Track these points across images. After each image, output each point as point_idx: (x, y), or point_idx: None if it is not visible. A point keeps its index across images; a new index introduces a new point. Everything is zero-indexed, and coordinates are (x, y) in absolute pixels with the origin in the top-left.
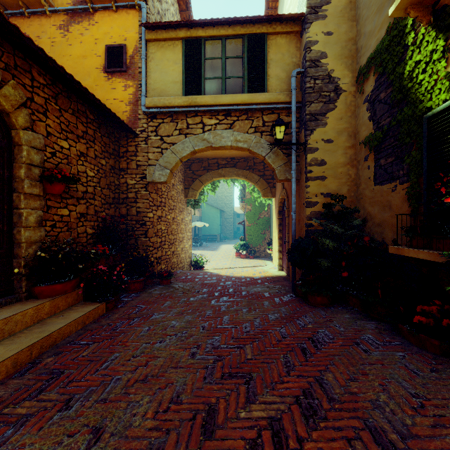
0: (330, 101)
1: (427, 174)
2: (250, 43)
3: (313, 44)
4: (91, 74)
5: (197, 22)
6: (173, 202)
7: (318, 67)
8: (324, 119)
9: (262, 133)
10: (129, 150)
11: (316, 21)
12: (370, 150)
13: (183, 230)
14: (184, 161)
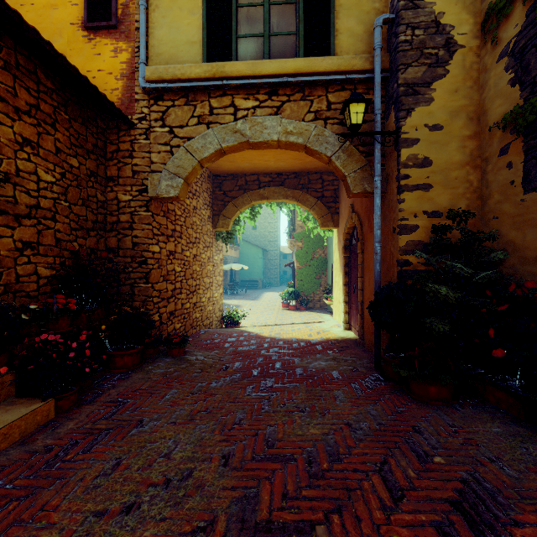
0: (437, 63)
1: None
2: None
3: None
4: (64, 33)
5: None
6: (194, 233)
7: (418, 8)
8: (428, 93)
9: (326, 120)
10: (121, 148)
11: None
12: (518, 133)
13: (211, 274)
14: (212, 177)
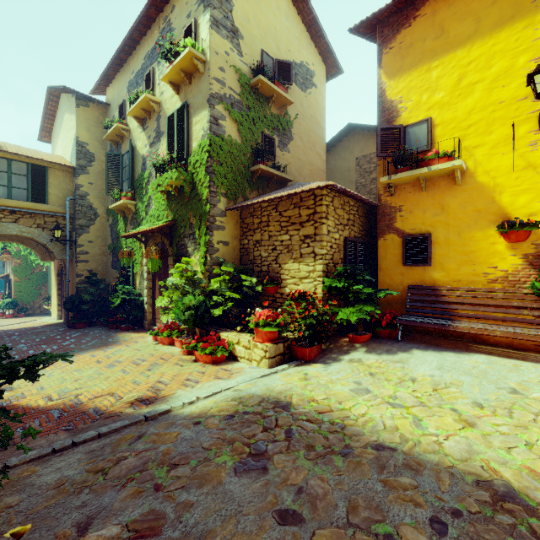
0: (91, 220)
1: (122, 271)
2: (34, 169)
3: (81, 187)
4: None
5: None
6: None
7: (84, 200)
8: (88, 229)
9: (44, 228)
10: None
11: (83, 174)
12: (110, 252)
13: None
14: None
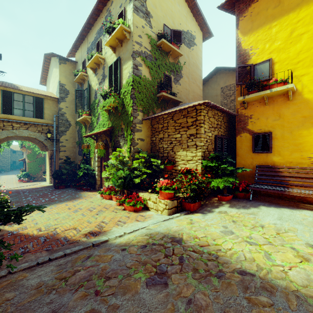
0: (67, 127)
1: (83, 156)
2: (37, 100)
3: (61, 109)
4: None
5: (11, 88)
6: None
7: (63, 116)
8: (65, 133)
9: (42, 133)
10: None
11: (62, 102)
12: (77, 146)
13: None
14: None
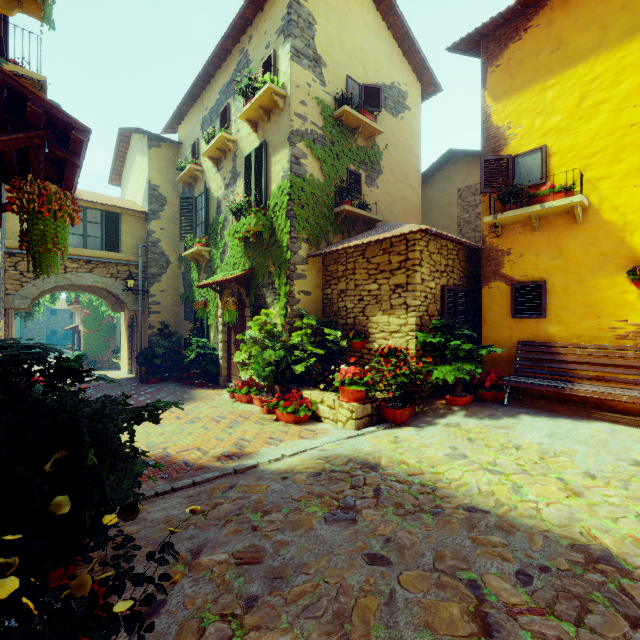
0: (163, 268)
1: (195, 322)
2: (108, 217)
3: (153, 233)
4: None
5: None
6: (10, 319)
7: (156, 247)
8: (160, 278)
9: (117, 278)
10: None
11: (155, 219)
12: (182, 303)
13: None
14: None
